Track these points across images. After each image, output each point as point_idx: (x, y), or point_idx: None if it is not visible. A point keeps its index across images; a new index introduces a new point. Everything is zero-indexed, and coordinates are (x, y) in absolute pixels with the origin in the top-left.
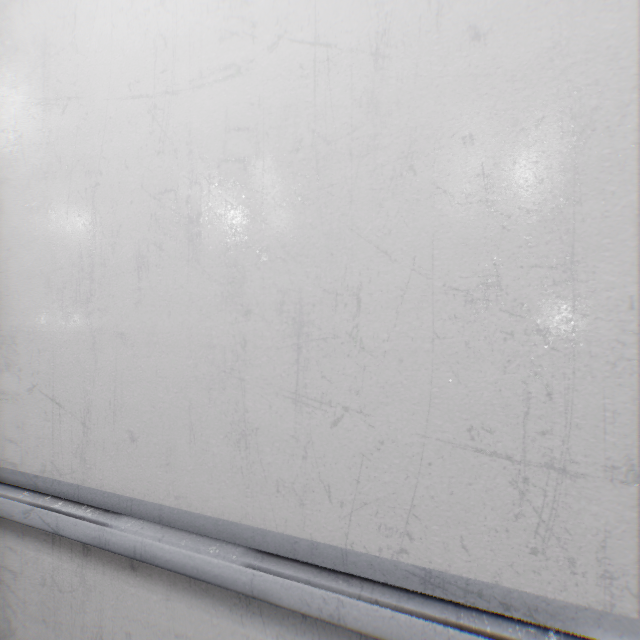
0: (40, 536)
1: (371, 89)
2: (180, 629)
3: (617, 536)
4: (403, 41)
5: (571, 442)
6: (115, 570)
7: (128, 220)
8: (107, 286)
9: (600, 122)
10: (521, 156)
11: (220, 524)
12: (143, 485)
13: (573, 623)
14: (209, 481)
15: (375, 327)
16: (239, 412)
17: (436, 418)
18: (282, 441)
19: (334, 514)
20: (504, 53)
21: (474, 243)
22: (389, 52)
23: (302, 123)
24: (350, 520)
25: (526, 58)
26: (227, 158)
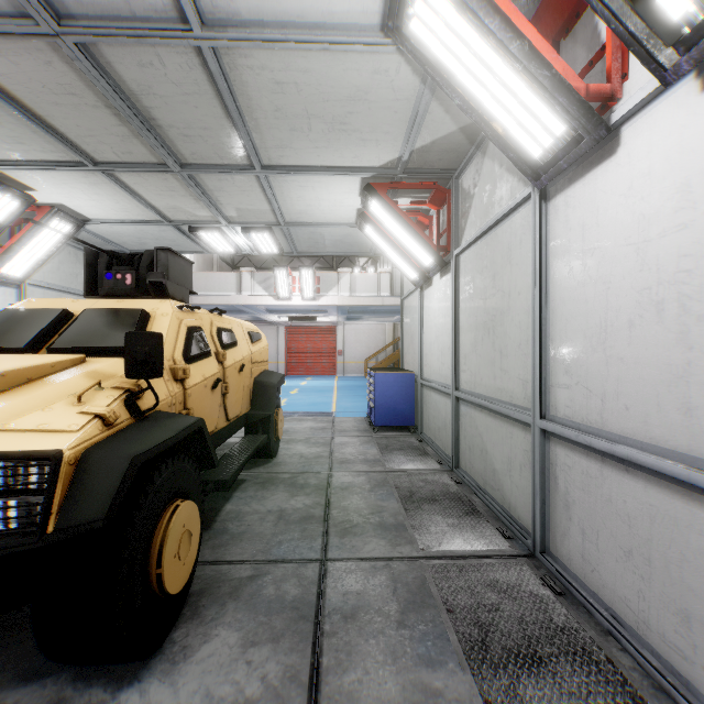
0: (580, 451)
1: None
2: (651, 503)
3: None
4: None
5: None
6: (617, 470)
7: (624, 304)
8: (613, 336)
9: None
10: None
11: (673, 453)
12: (632, 431)
13: None
14: (667, 431)
15: None
16: (684, 398)
17: None
18: None
19: None
20: None
21: None
22: None
23: None
24: None
25: None
26: (677, 271)
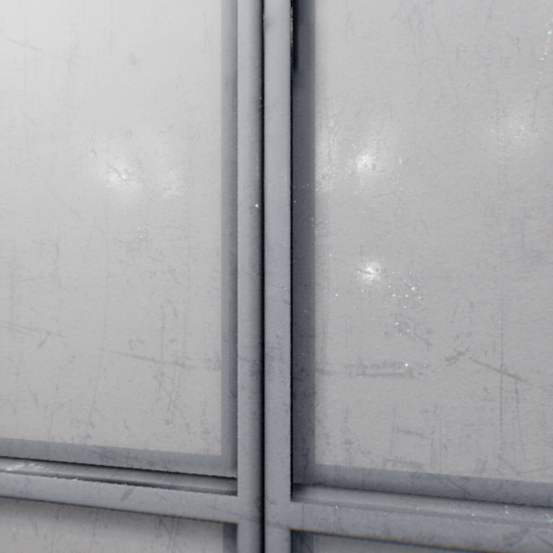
0: None
1: (66, 88)
2: None
3: (211, 404)
4: (88, 55)
5: (188, 345)
6: None
7: None
8: None
9: (203, 132)
10: (160, 150)
11: None
12: None
13: (189, 467)
14: None
15: (69, 269)
16: None
17: (109, 335)
18: (1, 363)
19: (40, 416)
20: (150, 76)
21: (133, 209)
22: (79, 62)
23: (17, 107)
24: (52, 419)
25: (163, 82)
26: None
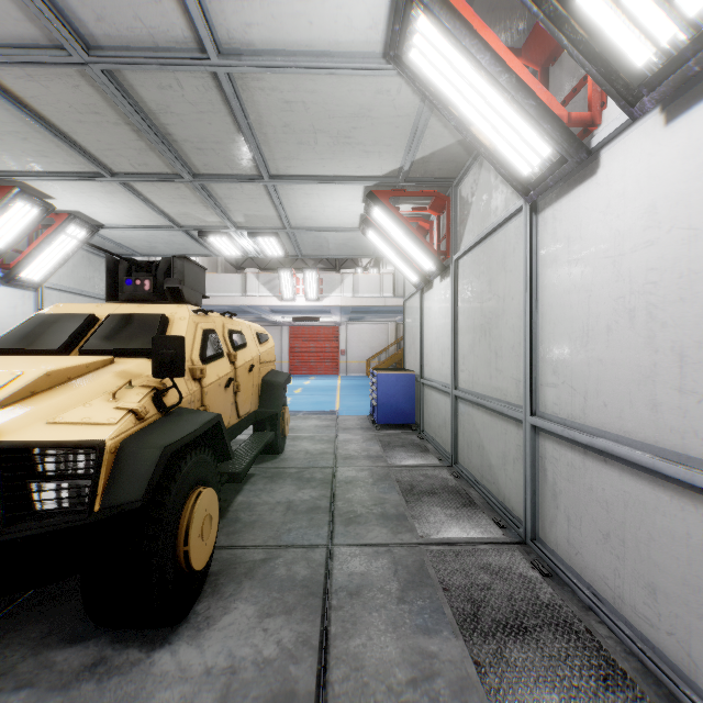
0: (566, 444)
1: None
2: (625, 489)
3: None
4: None
5: None
6: (597, 461)
7: (603, 311)
8: (594, 339)
9: None
10: None
11: (643, 445)
12: (609, 425)
13: None
14: (638, 425)
15: None
16: (652, 395)
17: None
18: (672, 409)
19: (696, 444)
20: None
21: None
22: None
23: (681, 265)
24: None
25: None
26: (646, 282)
